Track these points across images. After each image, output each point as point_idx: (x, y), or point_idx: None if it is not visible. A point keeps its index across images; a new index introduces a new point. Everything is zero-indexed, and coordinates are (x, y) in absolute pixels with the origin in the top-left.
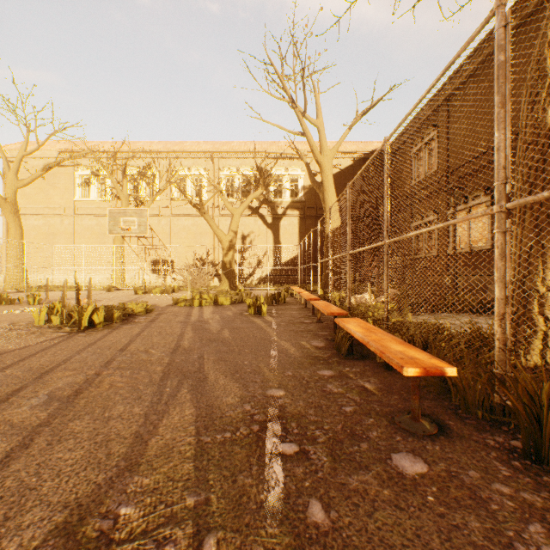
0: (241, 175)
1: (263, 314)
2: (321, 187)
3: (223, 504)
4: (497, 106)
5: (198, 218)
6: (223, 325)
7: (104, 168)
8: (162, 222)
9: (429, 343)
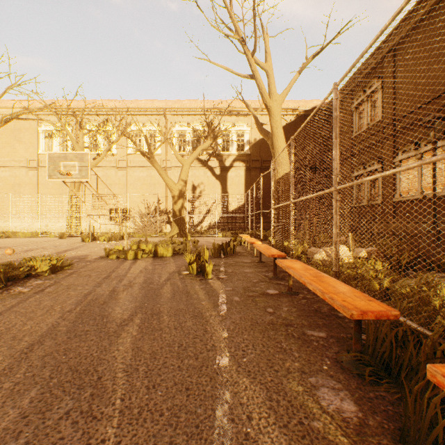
0: (192, 131)
1: (207, 276)
2: (270, 134)
3: None
4: None
5: (152, 170)
6: (141, 302)
7: (58, 119)
8: (119, 173)
9: None
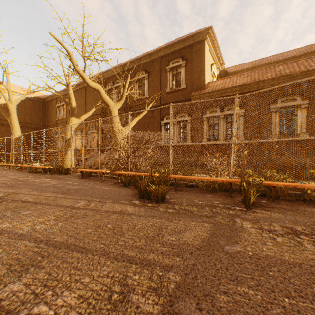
0: None
1: None
2: (10, 116)
3: (28, 177)
4: (59, 139)
5: None
6: None
7: None
8: None
9: (52, 168)
